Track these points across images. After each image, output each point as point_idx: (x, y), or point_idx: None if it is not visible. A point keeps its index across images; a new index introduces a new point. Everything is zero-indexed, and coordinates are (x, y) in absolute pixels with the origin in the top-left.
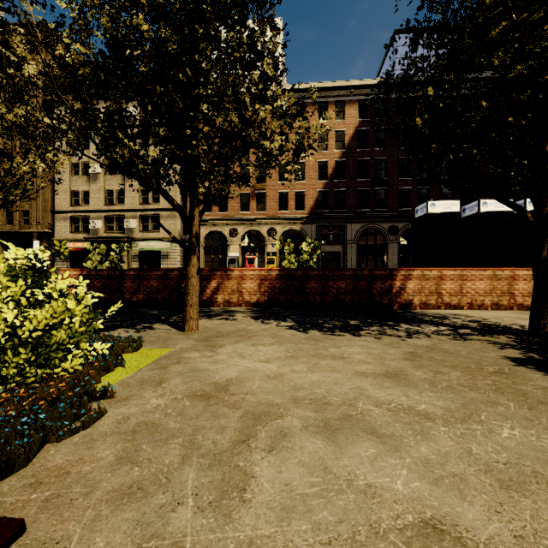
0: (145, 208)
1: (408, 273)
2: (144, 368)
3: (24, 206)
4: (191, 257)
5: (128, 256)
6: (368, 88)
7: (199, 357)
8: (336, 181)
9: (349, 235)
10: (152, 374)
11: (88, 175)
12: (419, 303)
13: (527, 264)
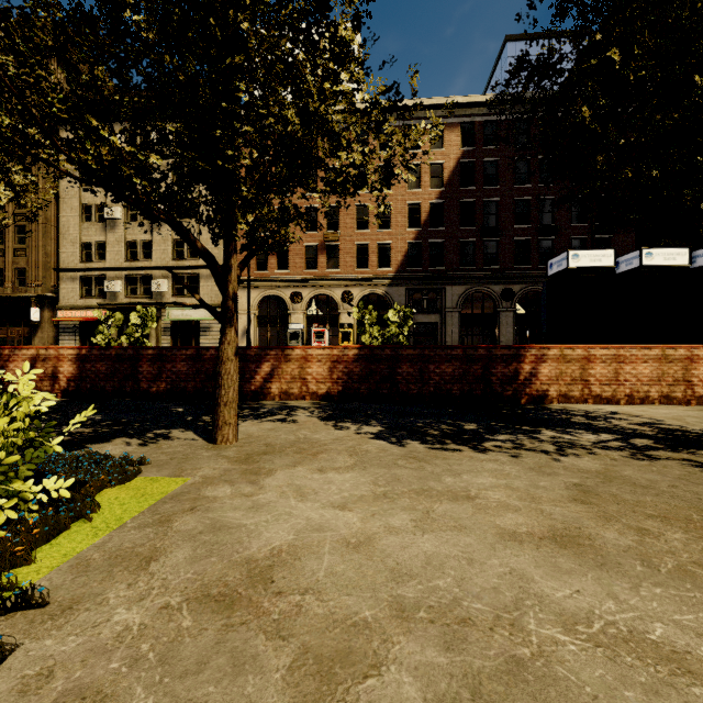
0: (180, 265)
1: (541, 353)
2: (129, 523)
3: (19, 263)
4: (226, 329)
5: (156, 328)
6: (474, 107)
7: (229, 497)
8: (432, 230)
9: (449, 301)
10: (140, 538)
11: (104, 221)
12: (556, 395)
13: None
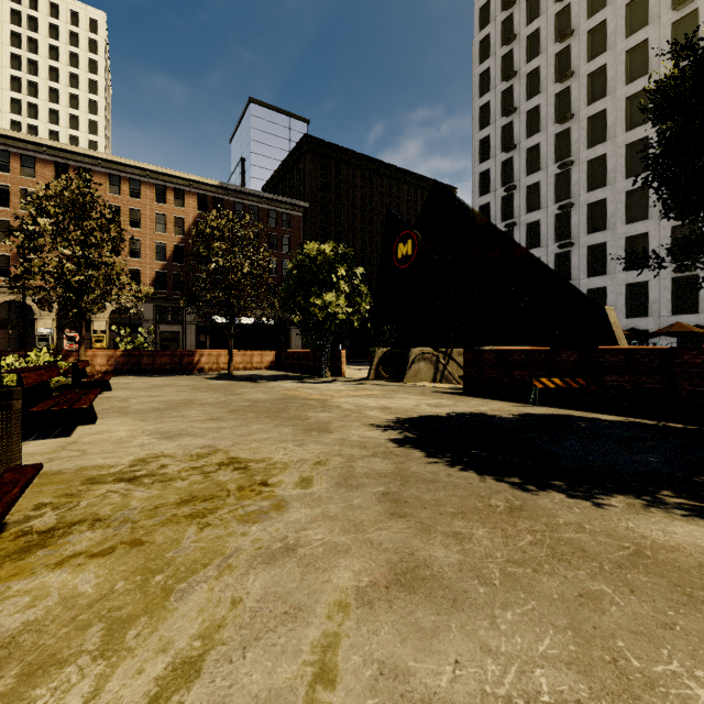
0: None
1: (202, 353)
2: None
3: None
4: (81, 346)
5: None
6: (207, 185)
7: None
8: (176, 265)
9: (189, 317)
10: None
11: None
12: (208, 368)
13: (260, 349)
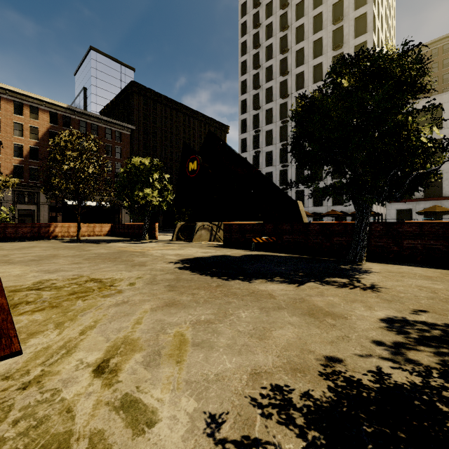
0: None
1: (56, 225)
2: None
3: None
4: None
5: None
6: (57, 106)
7: None
8: (31, 161)
9: (43, 199)
10: None
11: None
12: (61, 236)
13: (100, 222)
